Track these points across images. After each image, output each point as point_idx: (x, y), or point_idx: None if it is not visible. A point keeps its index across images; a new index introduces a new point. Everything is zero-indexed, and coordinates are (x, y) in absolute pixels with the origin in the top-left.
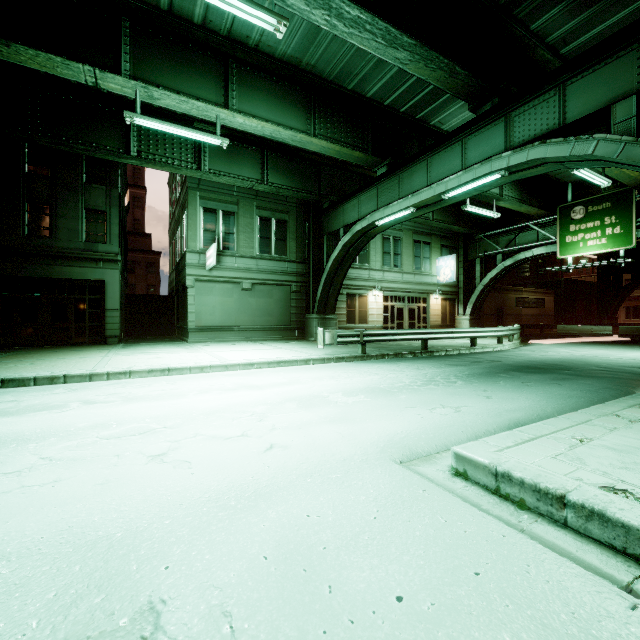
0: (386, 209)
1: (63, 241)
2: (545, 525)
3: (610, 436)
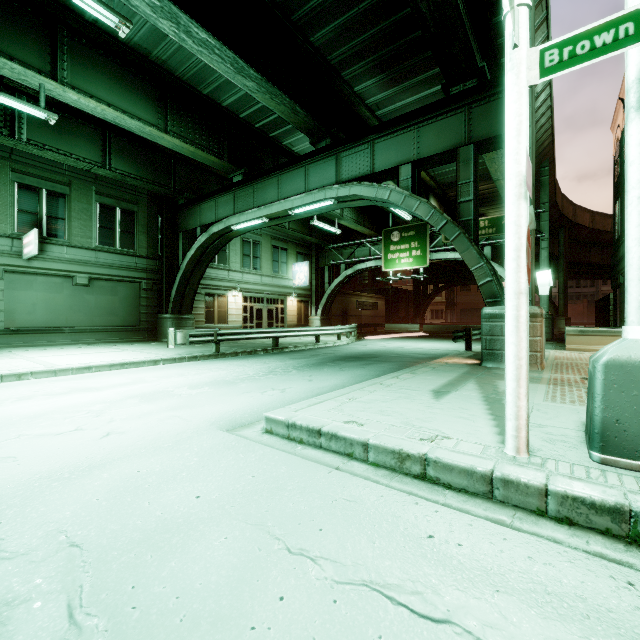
0: (242, 215)
1: None
2: (310, 449)
3: (368, 395)
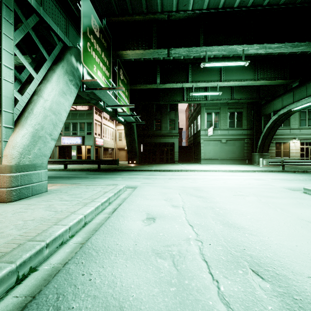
0: (298, 103)
1: (163, 131)
2: None
3: None
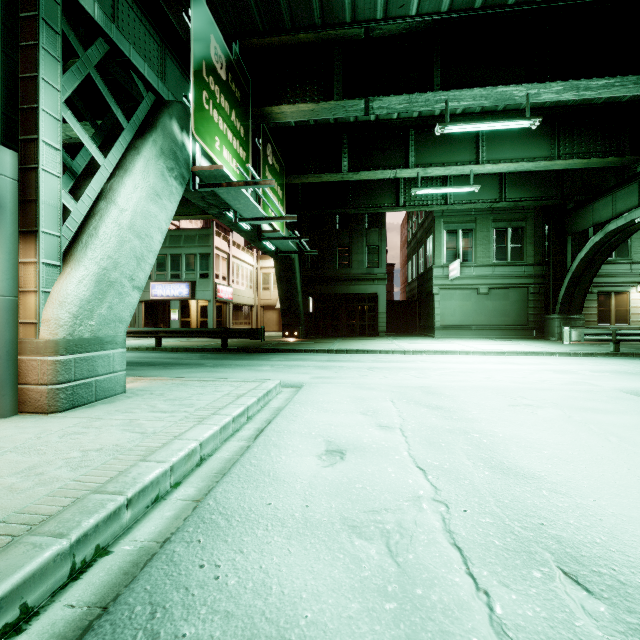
0: None
1: (355, 269)
2: None
3: None
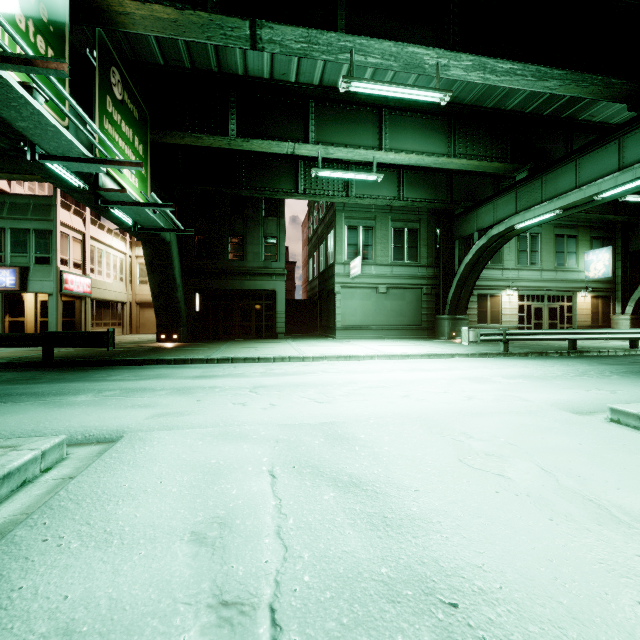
0: (527, 213)
1: (250, 262)
2: None
3: None
